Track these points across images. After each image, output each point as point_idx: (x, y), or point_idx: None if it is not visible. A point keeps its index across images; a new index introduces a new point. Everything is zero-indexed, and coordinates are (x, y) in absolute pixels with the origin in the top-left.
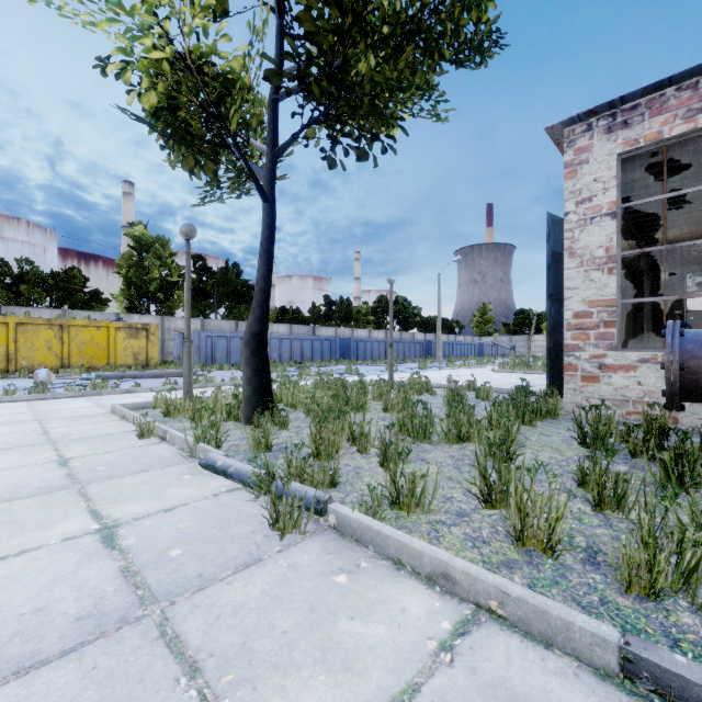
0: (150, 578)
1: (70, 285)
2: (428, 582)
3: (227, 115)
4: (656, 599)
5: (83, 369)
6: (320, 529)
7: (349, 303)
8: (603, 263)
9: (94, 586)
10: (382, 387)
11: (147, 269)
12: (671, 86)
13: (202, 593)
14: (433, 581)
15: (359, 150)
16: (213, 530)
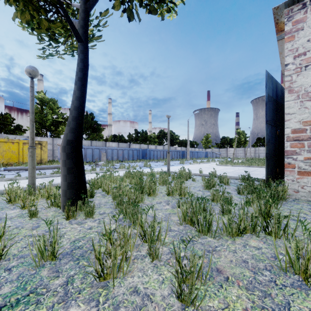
0: None
1: (4, 122)
2: None
3: None
4: None
5: (3, 164)
6: None
7: (146, 133)
8: None
9: None
10: (164, 177)
11: (46, 114)
12: None
13: None
14: None
15: (150, 6)
16: None
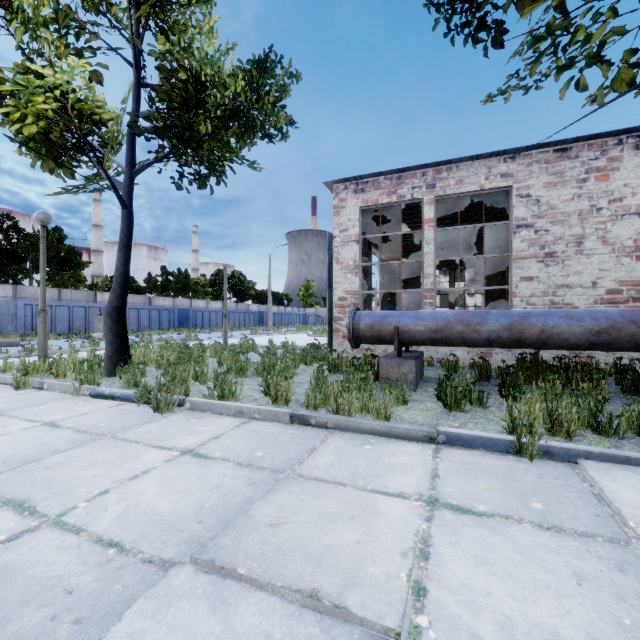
0: (96, 431)
1: None
2: (233, 417)
3: (88, 133)
4: (316, 409)
5: None
6: (182, 410)
7: (187, 275)
8: (353, 269)
9: (66, 436)
10: (217, 348)
11: None
12: (382, 176)
13: (128, 431)
14: (236, 416)
15: (200, 181)
16: (119, 417)
